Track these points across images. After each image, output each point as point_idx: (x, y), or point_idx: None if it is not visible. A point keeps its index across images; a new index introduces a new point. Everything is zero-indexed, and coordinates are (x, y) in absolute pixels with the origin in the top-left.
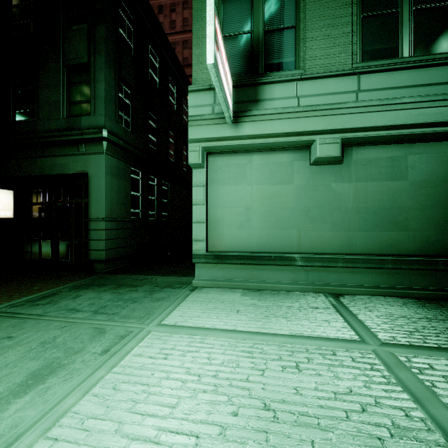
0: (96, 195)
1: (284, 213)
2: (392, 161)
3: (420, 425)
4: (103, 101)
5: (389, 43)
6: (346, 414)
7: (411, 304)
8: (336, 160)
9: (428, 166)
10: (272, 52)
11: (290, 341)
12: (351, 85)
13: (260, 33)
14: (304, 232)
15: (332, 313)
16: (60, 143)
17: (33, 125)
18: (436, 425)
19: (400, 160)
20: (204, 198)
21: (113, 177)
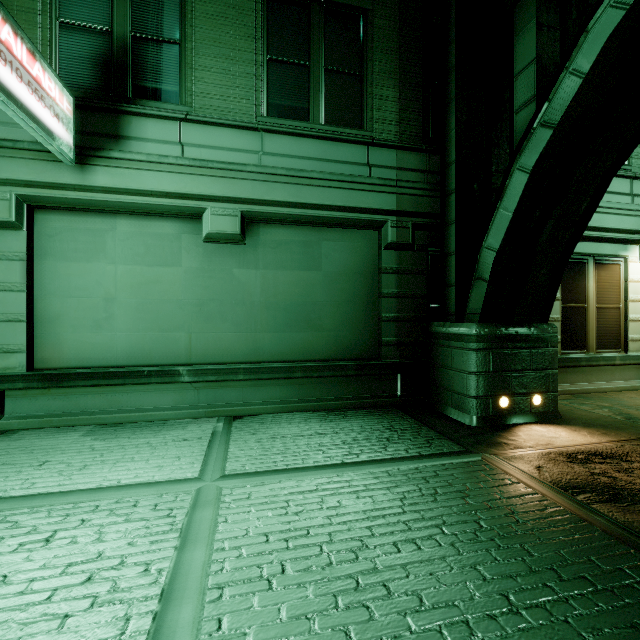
0: None
1: (167, 307)
2: (305, 246)
3: (149, 580)
4: None
5: (299, 101)
6: (51, 594)
7: (312, 419)
8: (235, 239)
9: (342, 256)
10: (145, 70)
11: (84, 499)
12: (252, 142)
13: (126, 37)
14: (197, 335)
15: (200, 444)
16: None
17: None
18: (172, 573)
19: (313, 246)
20: (23, 280)
21: None
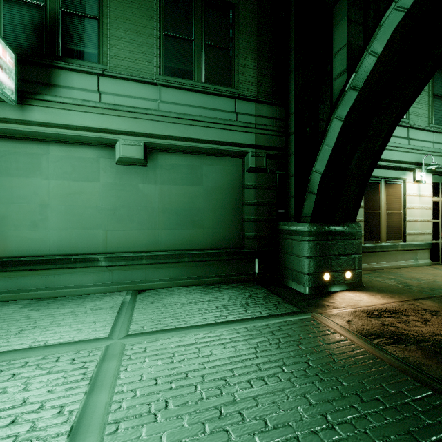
0: None
1: (89, 211)
2: (191, 168)
3: (61, 419)
4: None
5: (186, 65)
6: None
7: (195, 291)
8: (140, 162)
9: (217, 176)
10: (72, 36)
11: (17, 357)
12: (152, 93)
13: (57, 11)
14: (112, 232)
15: (112, 311)
16: None
17: None
18: (80, 413)
19: (197, 169)
20: None
21: None
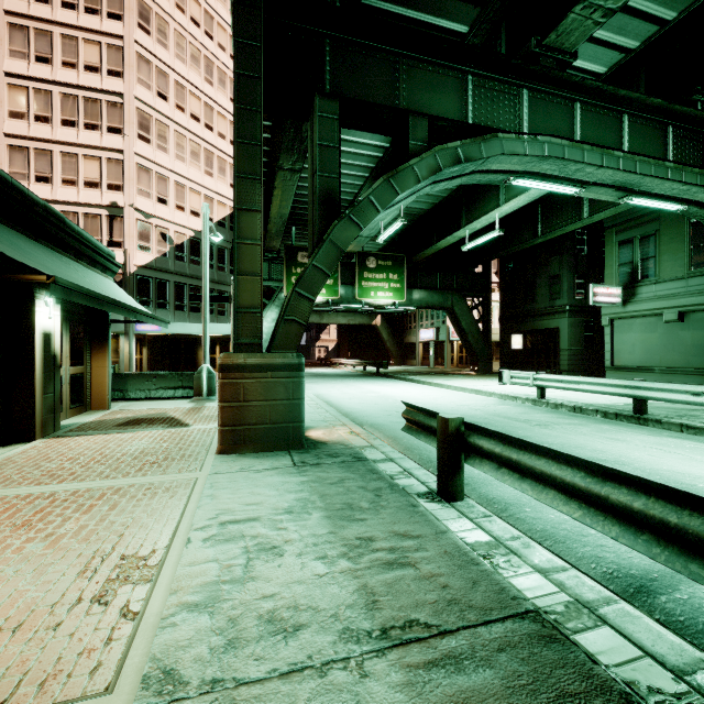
0: (563, 338)
1: (652, 347)
2: None
3: None
4: (566, 292)
5: None
6: None
7: None
8: (675, 321)
9: None
10: (643, 270)
11: None
12: (682, 284)
13: (637, 261)
14: (663, 357)
15: None
16: (546, 314)
17: (534, 306)
18: None
19: None
20: (610, 340)
21: (571, 328)
